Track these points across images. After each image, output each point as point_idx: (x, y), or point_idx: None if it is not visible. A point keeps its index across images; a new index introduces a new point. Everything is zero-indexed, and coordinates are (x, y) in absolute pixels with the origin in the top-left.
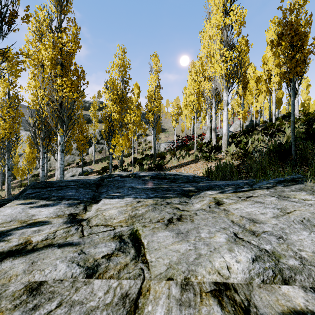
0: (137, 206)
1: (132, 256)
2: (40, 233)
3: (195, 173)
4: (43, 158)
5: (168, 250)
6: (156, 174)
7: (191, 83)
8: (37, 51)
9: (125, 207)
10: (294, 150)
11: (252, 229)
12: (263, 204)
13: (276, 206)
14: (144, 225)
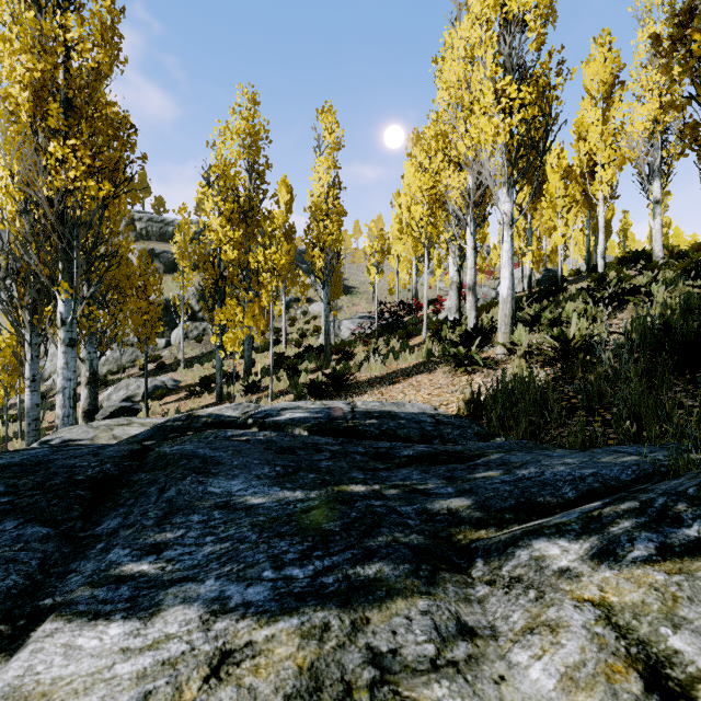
0: None
1: None
2: None
3: (434, 402)
4: (33, 360)
5: None
6: (329, 415)
7: (415, 175)
8: None
9: None
10: None
11: None
12: None
13: None
14: None
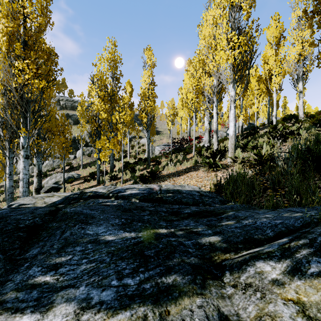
0: None
1: None
2: None
3: (199, 185)
4: (10, 165)
5: None
6: (149, 191)
7: (189, 79)
8: None
9: None
10: None
11: None
12: None
13: None
14: None
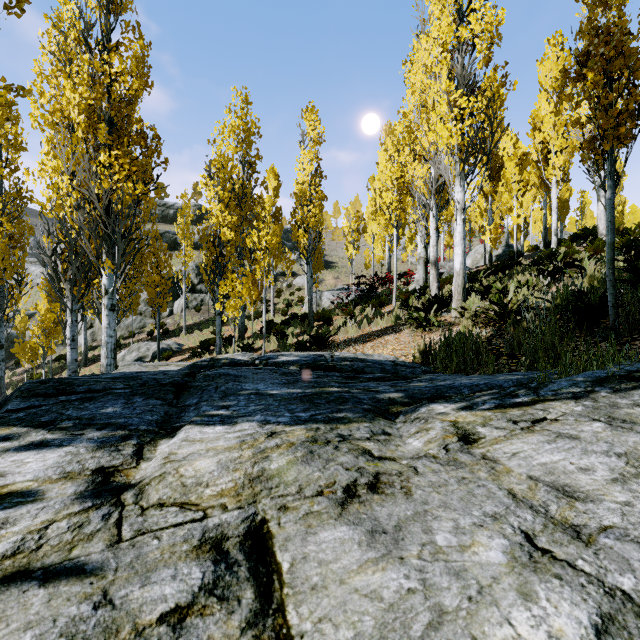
0: (267, 449)
1: (246, 613)
2: (3, 532)
3: (397, 354)
4: (73, 323)
5: (348, 591)
6: (314, 359)
7: (385, 166)
8: (59, 96)
9: (236, 452)
10: (612, 306)
11: (570, 520)
12: (577, 443)
13: (611, 448)
14: (284, 505)
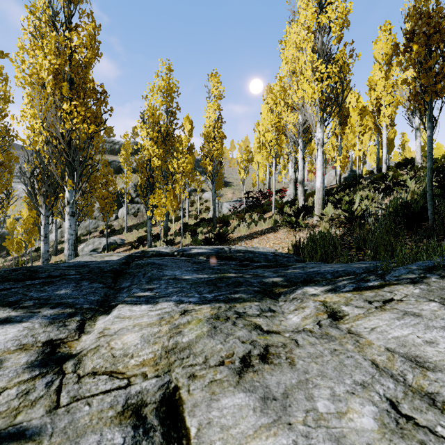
0: (180, 325)
1: None
2: None
3: (276, 247)
4: (45, 225)
5: None
6: (217, 251)
7: (267, 115)
8: (36, 63)
9: (156, 327)
10: (431, 213)
11: (425, 388)
12: (420, 320)
13: None
14: (193, 374)
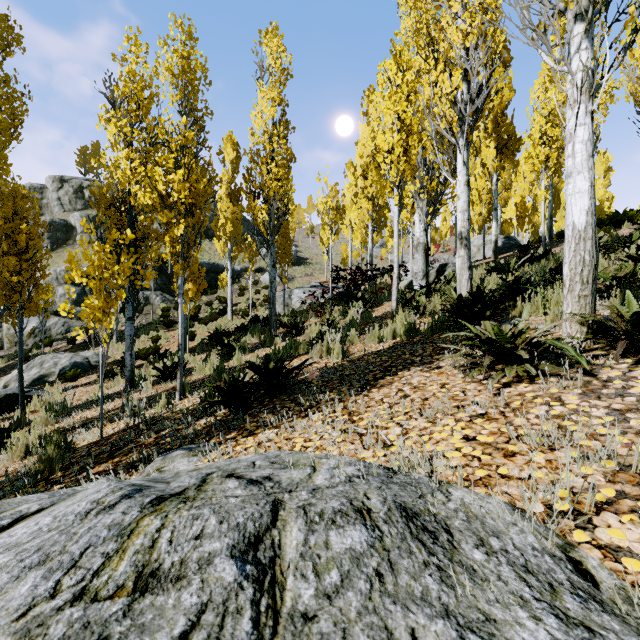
0: None
1: None
2: None
3: (517, 490)
4: None
5: None
6: None
7: (382, 95)
8: None
9: None
10: None
11: None
12: None
13: None
14: None
